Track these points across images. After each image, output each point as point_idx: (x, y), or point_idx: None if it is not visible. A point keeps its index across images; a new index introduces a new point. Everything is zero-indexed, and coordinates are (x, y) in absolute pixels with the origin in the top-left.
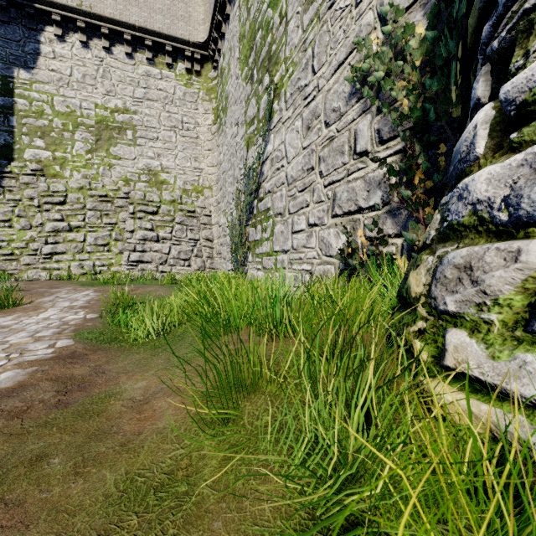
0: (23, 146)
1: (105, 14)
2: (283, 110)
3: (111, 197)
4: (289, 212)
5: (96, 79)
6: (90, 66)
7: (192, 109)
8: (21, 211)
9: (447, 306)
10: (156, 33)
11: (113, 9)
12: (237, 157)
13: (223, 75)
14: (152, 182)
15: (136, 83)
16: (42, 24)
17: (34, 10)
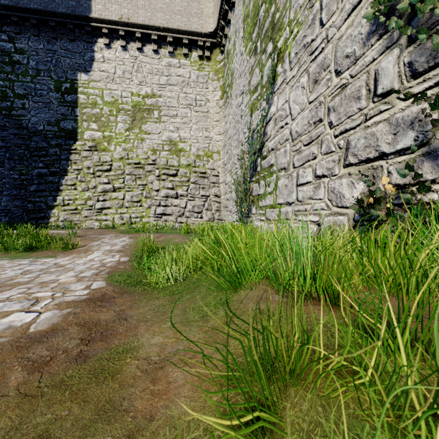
0: (83, 130)
1: (138, 22)
2: (287, 71)
3: (143, 164)
4: (293, 166)
5: (132, 73)
6: (128, 64)
7: (203, 88)
8: (82, 177)
9: None
10: (175, 31)
11: (144, 17)
12: (241, 123)
13: (229, 56)
14: (172, 150)
15: (161, 73)
16: (95, 38)
17: (90, 28)
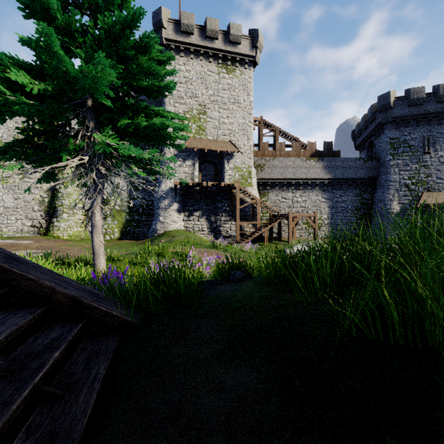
0: None
1: None
2: (1, 188)
3: None
4: (5, 214)
5: None
6: None
7: None
8: None
9: (54, 230)
10: None
11: None
12: None
13: None
14: None
15: None
16: None
17: None
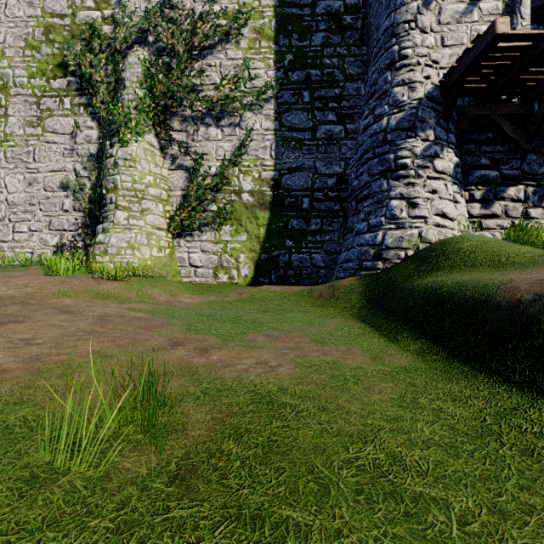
0: None
1: None
2: (3, 160)
3: None
4: (10, 220)
5: None
6: None
7: None
8: None
9: (96, 253)
10: None
11: None
12: None
13: None
14: None
15: None
16: None
17: None
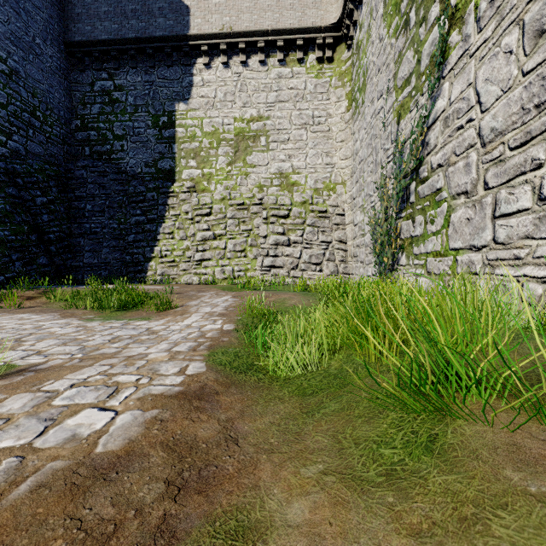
0: (181, 169)
1: (242, 30)
2: (471, 35)
3: (247, 204)
4: (486, 186)
5: (235, 94)
6: (230, 84)
7: (323, 100)
8: (180, 224)
9: None
10: (287, 31)
11: (249, 22)
12: (381, 137)
13: (359, 49)
14: (283, 185)
15: (269, 88)
16: (194, 58)
17: (189, 48)
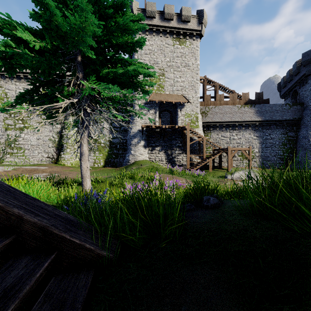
0: None
1: None
2: (29, 132)
3: None
4: (32, 149)
5: None
6: None
7: None
8: None
9: (62, 160)
10: None
11: None
12: None
13: None
14: None
15: None
16: None
17: None
